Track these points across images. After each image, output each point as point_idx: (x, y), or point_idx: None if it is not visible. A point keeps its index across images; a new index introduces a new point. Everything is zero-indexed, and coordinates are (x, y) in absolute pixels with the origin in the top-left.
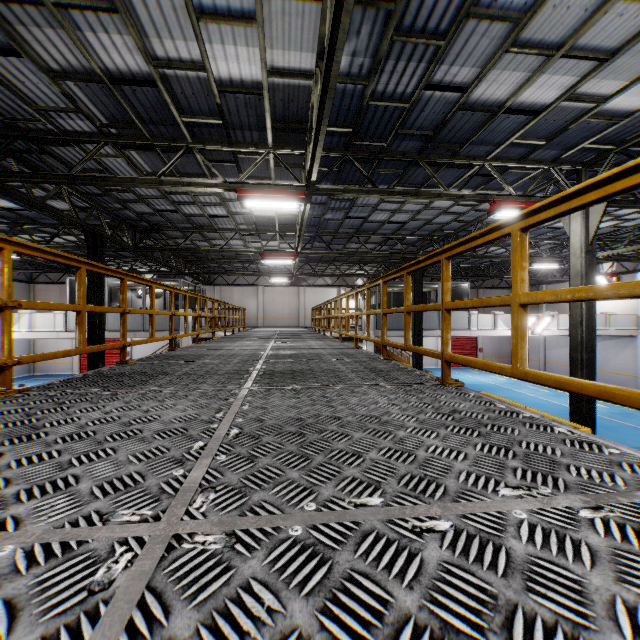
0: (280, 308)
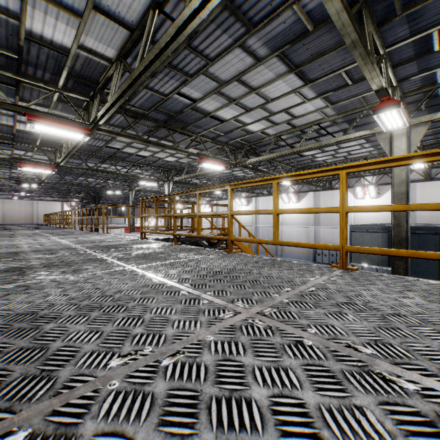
0: (18, 213)
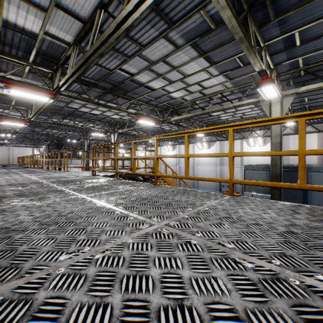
0: None
